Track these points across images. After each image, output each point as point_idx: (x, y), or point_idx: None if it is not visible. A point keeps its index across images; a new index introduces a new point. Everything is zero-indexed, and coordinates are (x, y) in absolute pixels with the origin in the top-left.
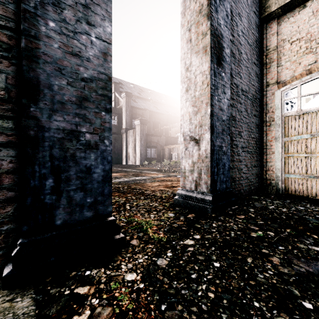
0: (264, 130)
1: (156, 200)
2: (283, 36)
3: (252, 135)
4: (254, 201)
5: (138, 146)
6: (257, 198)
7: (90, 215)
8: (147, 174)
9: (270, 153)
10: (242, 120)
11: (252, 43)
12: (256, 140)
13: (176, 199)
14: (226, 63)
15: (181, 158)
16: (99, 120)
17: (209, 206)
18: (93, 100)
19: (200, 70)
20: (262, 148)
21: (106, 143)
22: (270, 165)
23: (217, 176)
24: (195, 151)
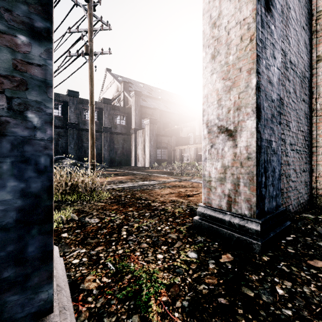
0: (314, 122)
1: (167, 219)
2: None
3: (301, 128)
4: (314, 224)
5: (147, 147)
6: (314, 218)
7: None
8: (157, 178)
9: None
10: (290, 105)
11: None
12: (305, 134)
13: (196, 221)
14: (275, 11)
15: (204, 160)
16: (8, 54)
17: (256, 240)
18: None
19: (237, 19)
20: (311, 146)
21: (34, 121)
22: None
23: (264, 189)
24: (227, 148)
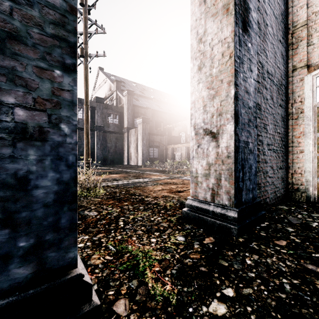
0: (290, 124)
1: (159, 211)
2: (315, 7)
3: (278, 130)
4: (286, 214)
5: (140, 146)
6: (287, 209)
7: (27, 272)
8: (149, 176)
9: (298, 152)
10: (268, 110)
11: (278, 16)
12: (282, 136)
13: (185, 212)
14: (252, 31)
15: (192, 158)
16: (49, 84)
17: (234, 225)
18: (35, 43)
19: (219, 37)
20: (288, 146)
21: (65, 130)
22: (298, 166)
23: (242, 183)
24: (211, 148)
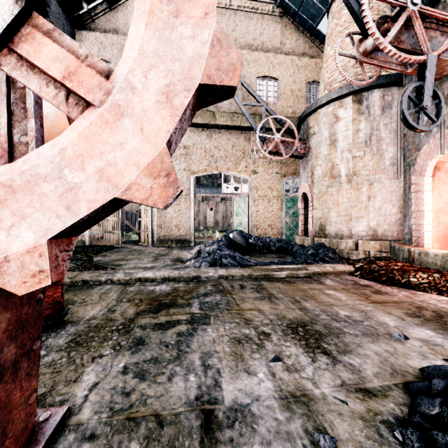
0: None
1: None
2: None
3: None
4: None
5: None
6: None
7: None
8: None
9: None
10: None
11: None
12: None
13: None
14: None
15: None
16: None
17: None
18: None
19: None
20: None
21: None
22: None
23: None
24: None
